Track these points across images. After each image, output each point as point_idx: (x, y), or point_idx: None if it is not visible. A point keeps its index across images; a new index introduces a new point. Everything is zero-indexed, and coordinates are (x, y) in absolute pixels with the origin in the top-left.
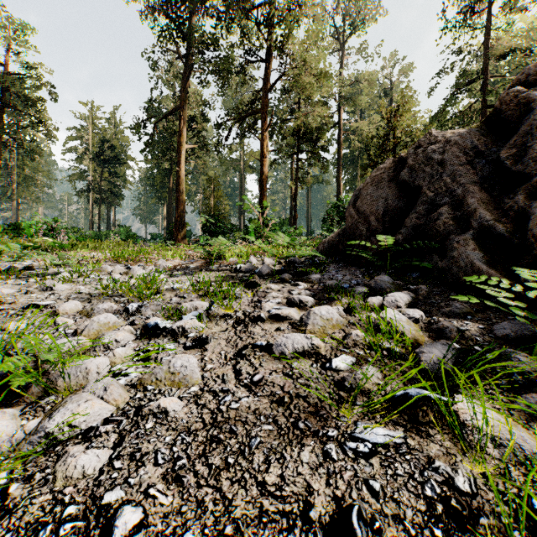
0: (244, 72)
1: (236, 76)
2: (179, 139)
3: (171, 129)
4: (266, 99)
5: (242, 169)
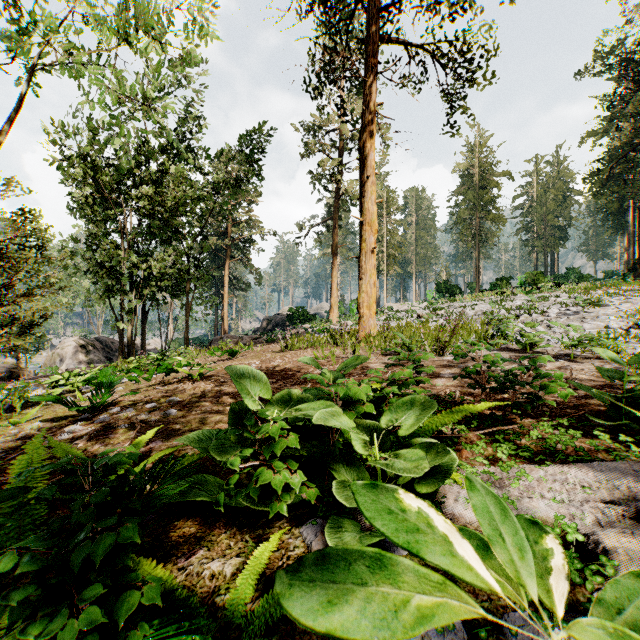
0: None
1: None
2: None
3: (632, 157)
4: None
5: None
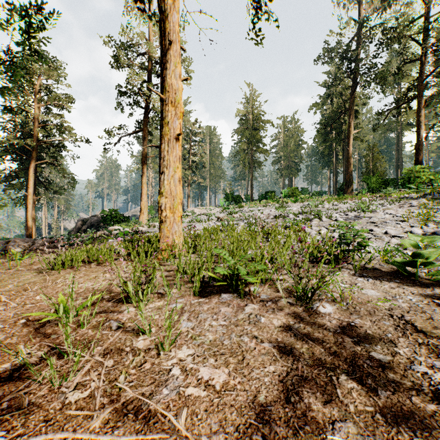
0: (401, 72)
1: (394, 77)
2: (348, 129)
3: (339, 121)
4: (421, 87)
5: (398, 129)
